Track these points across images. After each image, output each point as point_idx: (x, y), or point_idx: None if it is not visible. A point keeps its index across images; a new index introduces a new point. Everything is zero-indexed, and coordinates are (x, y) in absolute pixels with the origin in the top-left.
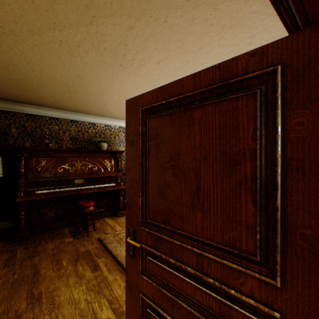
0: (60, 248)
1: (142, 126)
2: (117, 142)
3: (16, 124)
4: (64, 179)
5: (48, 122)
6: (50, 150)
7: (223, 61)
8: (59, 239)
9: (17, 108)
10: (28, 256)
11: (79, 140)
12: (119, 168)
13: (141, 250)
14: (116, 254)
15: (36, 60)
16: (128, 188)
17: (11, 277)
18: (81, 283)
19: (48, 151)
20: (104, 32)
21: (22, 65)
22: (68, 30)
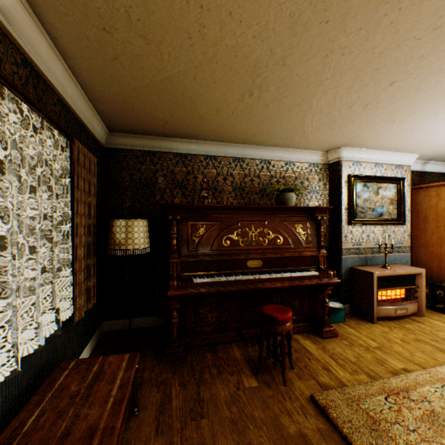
0: (240, 406)
1: None
2: (306, 192)
3: (163, 171)
4: (230, 258)
5: (202, 164)
6: (210, 208)
7: None
8: (230, 375)
9: (164, 146)
10: (189, 410)
11: (245, 191)
12: (320, 241)
13: None
14: None
15: None
16: None
17: None
18: None
19: (207, 209)
20: None
21: (187, 25)
22: None
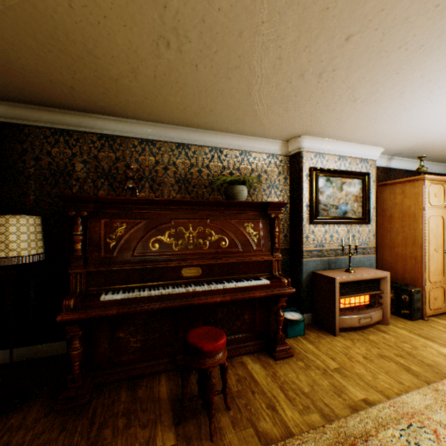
0: None
1: None
2: (264, 186)
3: (83, 156)
4: (159, 266)
5: (136, 149)
6: (133, 201)
7: None
8: (142, 428)
9: (84, 124)
10: None
11: (192, 184)
12: (274, 243)
13: None
14: None
15: None
16: None
17: None
18: None
19: (129, 204)
20: None
21: None
22: None
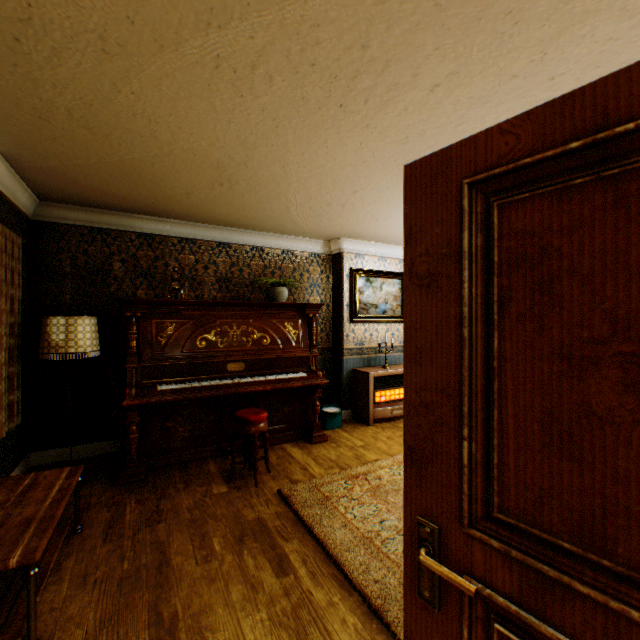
0: (204, 509)
1: (471, 233)
2: (306, 285)
3: (122, 254)
4: (207, 361)
5: (176, 248)
6: (182, 303)
7: (613, 62)
8: (200, 486)
9: (123, 223)
10: (146, 520)
11: (233, 283)
12: (313, 341)
13: (468, 598)
14: (324, 537)
15: (164, 113)
16: (414, 409)
17: (117, 566)
18: (256, 602)
19: (179, 305)
20: (320, 17)
21: (137, 128)
22: (236, 25)
